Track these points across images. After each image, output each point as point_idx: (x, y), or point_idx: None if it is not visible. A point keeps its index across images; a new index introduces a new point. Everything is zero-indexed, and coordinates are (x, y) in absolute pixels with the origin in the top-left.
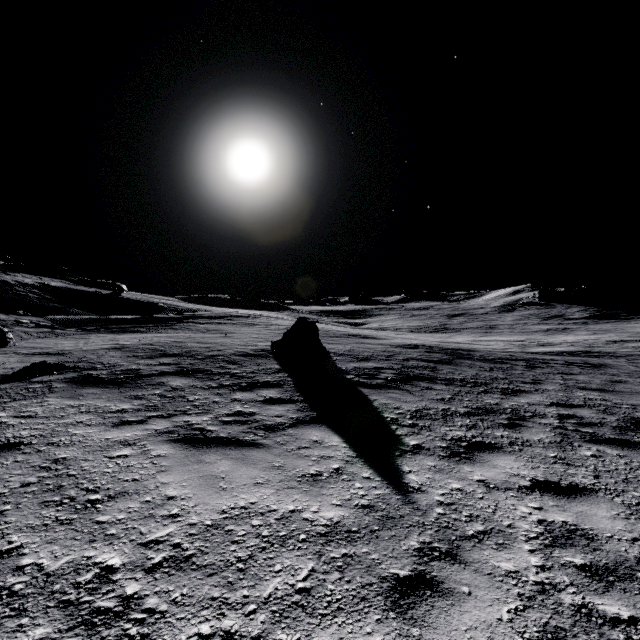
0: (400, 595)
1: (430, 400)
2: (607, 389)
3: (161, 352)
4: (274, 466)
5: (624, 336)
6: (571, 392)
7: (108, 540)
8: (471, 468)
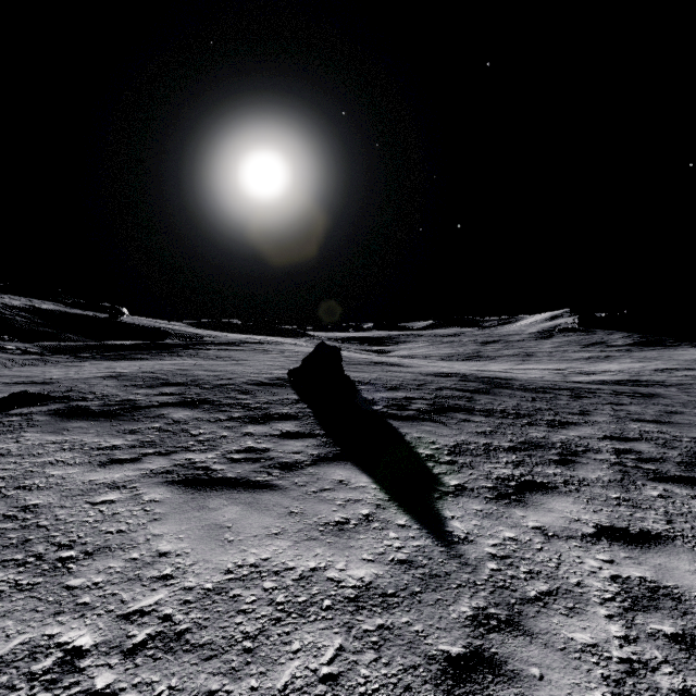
0: (454, 682)
1: (469, 433)
2: (663, 421)
3: (163, 381)
4: (291, 512)
5: (672, 364)
6: (624, 424)
7: (79, 612)
8: (524, 512)
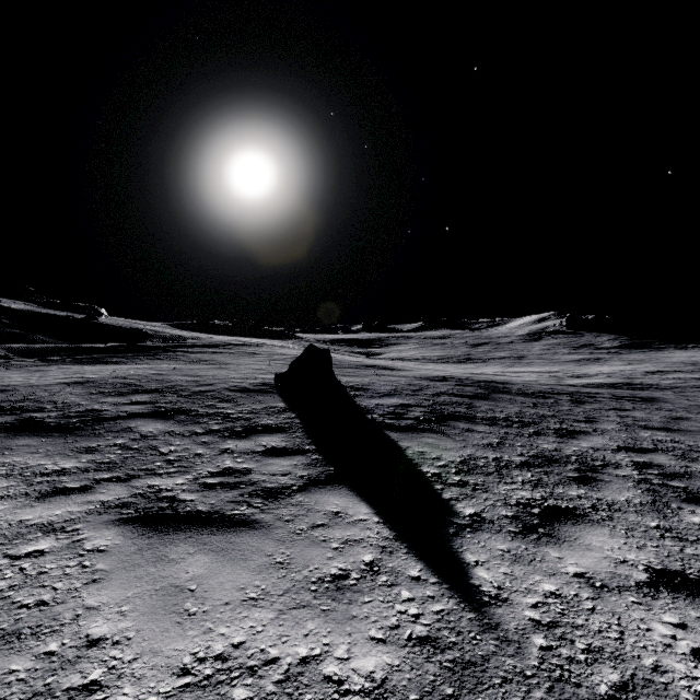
0: None
1: (475, 446)
2: (672, 428)
3: (136, 387)
4: (275, 562)
5: (661, 366)
6: (634, 432)
7: None
8: (559, 552)
